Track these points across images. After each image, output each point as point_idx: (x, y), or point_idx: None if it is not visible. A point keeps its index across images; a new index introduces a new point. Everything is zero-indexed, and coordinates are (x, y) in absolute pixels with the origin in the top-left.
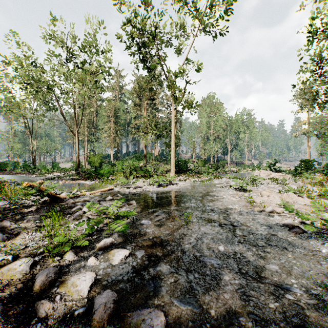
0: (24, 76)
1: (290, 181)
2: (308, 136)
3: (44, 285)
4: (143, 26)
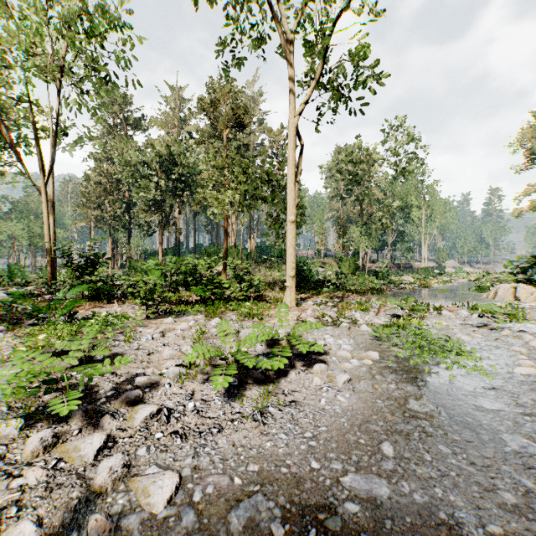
0: None
1: None
2: None
3: None
4: None
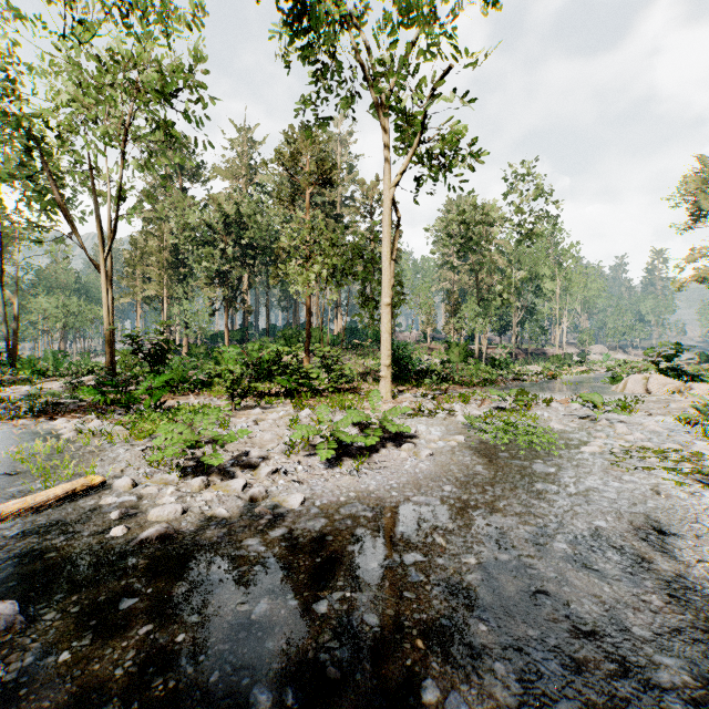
0: None
1: None
2: None
3: None
4: None
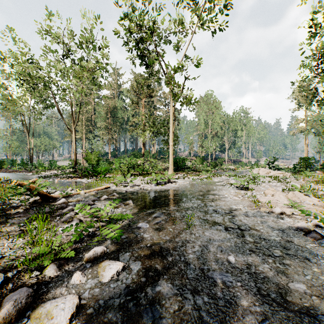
0: (20, 73)
1: (291, 179)
2: (305, 134)
3: (11, 315)
4: (140, 21)
